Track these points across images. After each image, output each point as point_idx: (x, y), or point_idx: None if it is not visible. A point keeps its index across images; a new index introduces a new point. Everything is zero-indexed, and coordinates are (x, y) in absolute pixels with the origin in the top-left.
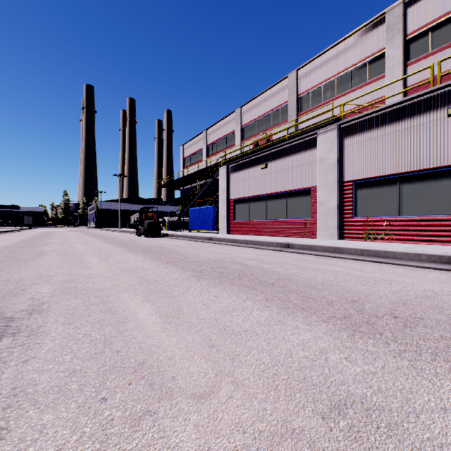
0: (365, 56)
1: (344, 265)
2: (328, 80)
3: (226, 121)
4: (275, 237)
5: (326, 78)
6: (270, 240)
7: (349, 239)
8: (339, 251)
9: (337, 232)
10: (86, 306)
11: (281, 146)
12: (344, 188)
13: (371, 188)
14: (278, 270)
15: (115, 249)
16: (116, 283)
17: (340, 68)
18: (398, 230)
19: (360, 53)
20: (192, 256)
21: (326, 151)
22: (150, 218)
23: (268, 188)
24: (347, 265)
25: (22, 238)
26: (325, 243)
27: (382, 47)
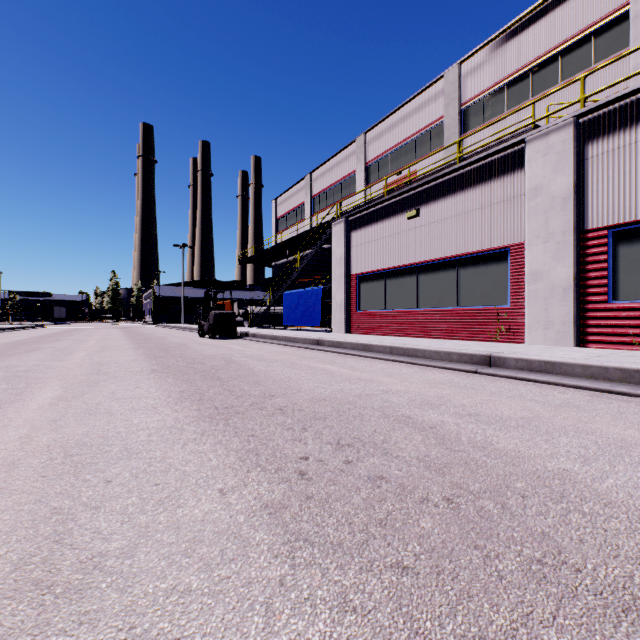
0: (588, 22)
1: None
2: (517, 73)
3: (341, 158)
4: (437, 339)
5: (513, 70)
6: (444, 348)
7: (599, 346)
8: None
9: (572, 331)
10: None
11: (447, 175)
12: (587, 243)
13: None
14: (568, 466)
15: (133, 363)
16: None
17: (538, 51)
18: None
19: (578, 20)
20: (280, 387)
21: (547, 173)
22: (219, 306)
23: (422, 252)
24: None
25: (14, 339)
26: (575, 356)
27: (622, 2)
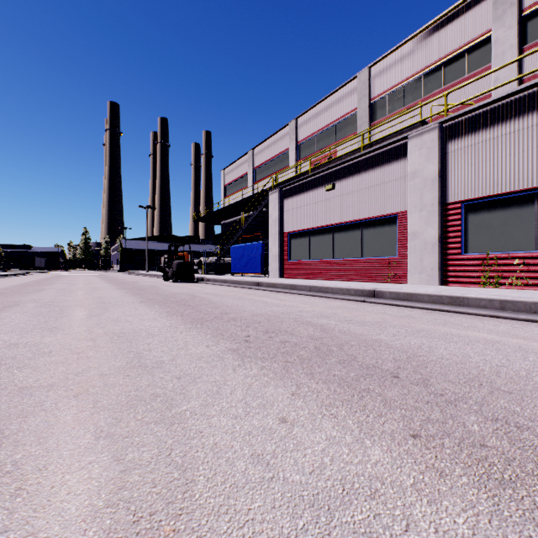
0: (463, 42)
1: (489, 327)
2: (412, 78)
3: (277, 137)
4: (346, 281)
5: (409, 75)
6: (345, 286)
7: (455, 285)
8: (460, 302)
9: (438, 274)
10: None
11: (354, 159)
12: (448, 212)
13: (491, 211)
14: (383, 337)
15: (124, 298)
16: (77, 370)
17: (427, 61)
18: (536, 271)
19: (456, 40)
20: (232, 309)
21: (421, 162)
22: (180, 257)
23: (336, 216)
24: (493, 327)
25: (16, 283)
26: (429, 290)
27: (487, 29)
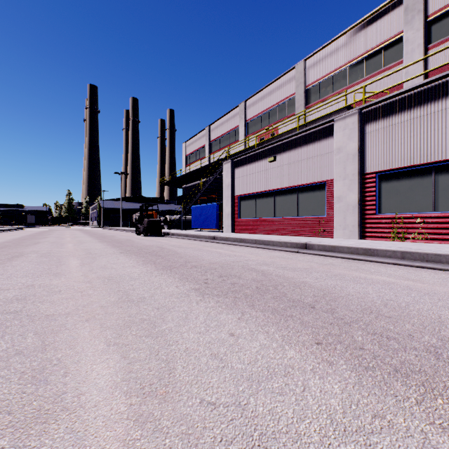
0: (380, 41)
1: (390, 272)
2: (339, 69)
3: (229, 116)
4: (285, 236)
5: (337, 67)
6: (284, 240)
7: (371, 239)
8: (371, 253)
9: (357, 230)
10: (5, 358)
11: (292, 137)
12: (365, 181)
13: (399, 180)
14: (308, 280)
15: (106, 249)
16: (83, 303)
17: (352, 56)
18: (433, 228)
19: (374, 39)
20: (193, 258)
21: (345, 140)
22: (150, 215)
23: (277, 183)
24: (392, 272)
25: (14, 237)
26: (349, 243)
27: (399, 31)
